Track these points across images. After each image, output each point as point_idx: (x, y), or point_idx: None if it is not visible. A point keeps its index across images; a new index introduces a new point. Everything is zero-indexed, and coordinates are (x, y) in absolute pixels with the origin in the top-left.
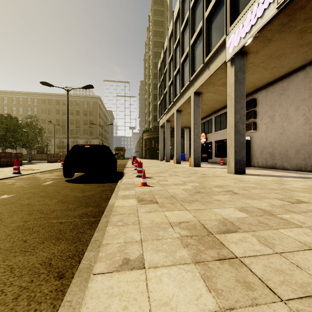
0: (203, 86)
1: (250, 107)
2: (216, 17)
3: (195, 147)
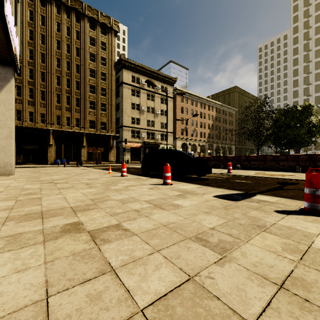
0: None
1: None
2: None
3: None
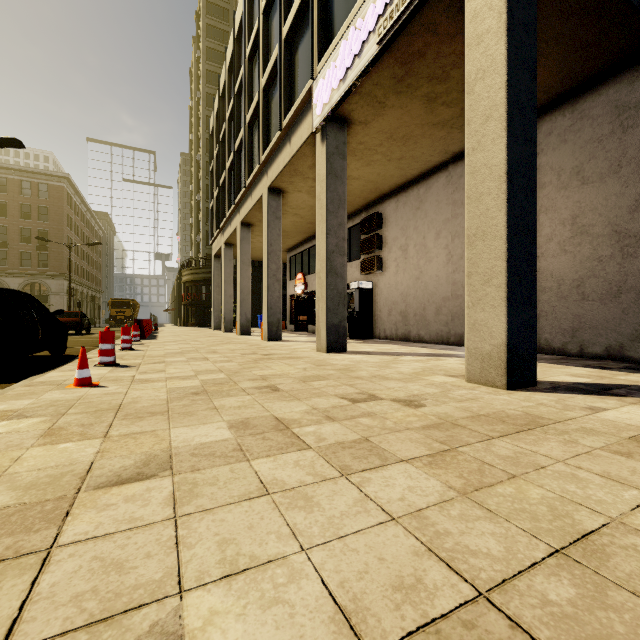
0: (284, 176)
1: (372, 229)
2: (301, 41)
3: (270, 300)
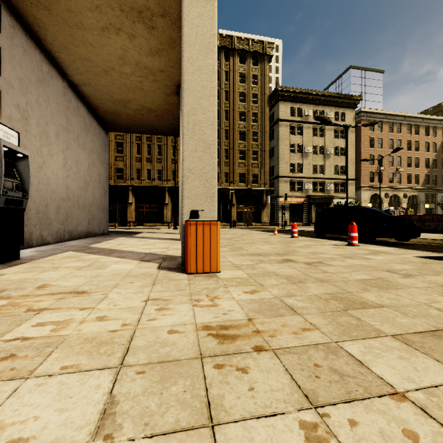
0: None
1: None
2: None
3: None
